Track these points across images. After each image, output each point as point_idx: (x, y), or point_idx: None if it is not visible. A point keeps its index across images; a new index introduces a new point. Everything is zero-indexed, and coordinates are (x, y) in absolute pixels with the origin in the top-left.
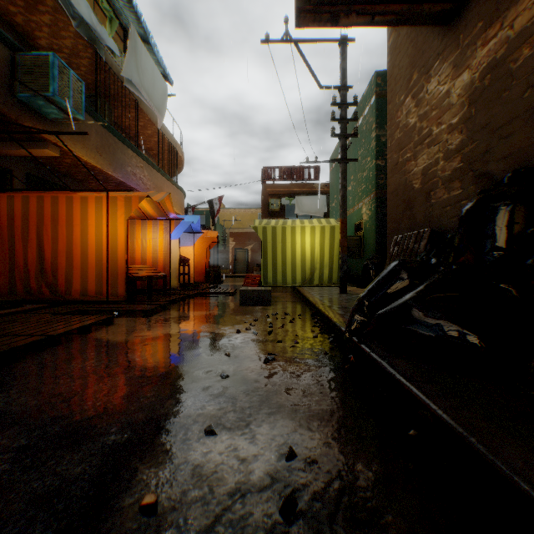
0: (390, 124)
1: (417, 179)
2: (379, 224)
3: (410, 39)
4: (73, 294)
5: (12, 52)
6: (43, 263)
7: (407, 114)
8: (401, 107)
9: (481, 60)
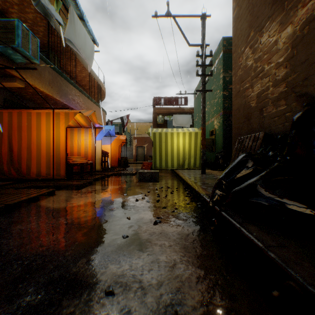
0: (234, 66)
1: (253, 100)
2: (224, 131)
3: (248, 10)
4: (32, 174)
5: None
6: (12, 155)
7: (246, 59)
8: (242, 54)
9: (301, 17)
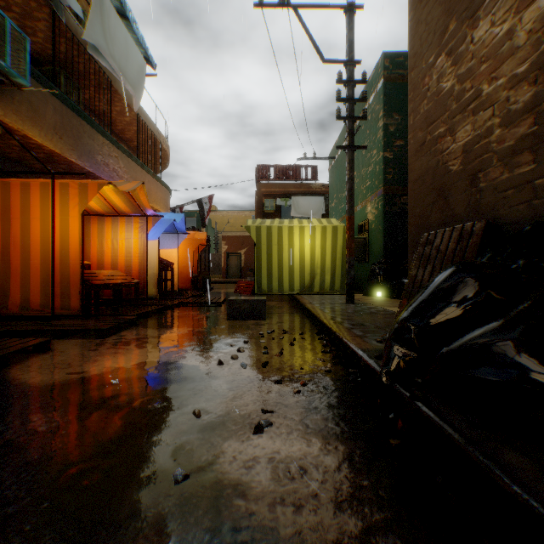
0: (413, 96)
1: (455, 159)
2: (387, 223)
3: None
4: (11, 307)
5: None
6: None
7: (439, 78)
8: (430, 71)
9: None
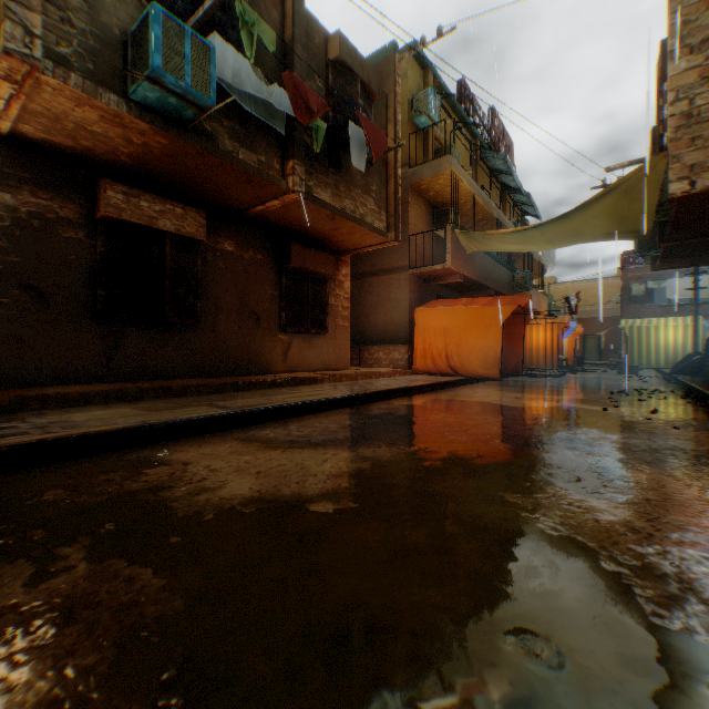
0: None
1: None
2: None
3: None
4: (532, 365)
5: (512, 273)
6: None
7: None
8: None
9: None
